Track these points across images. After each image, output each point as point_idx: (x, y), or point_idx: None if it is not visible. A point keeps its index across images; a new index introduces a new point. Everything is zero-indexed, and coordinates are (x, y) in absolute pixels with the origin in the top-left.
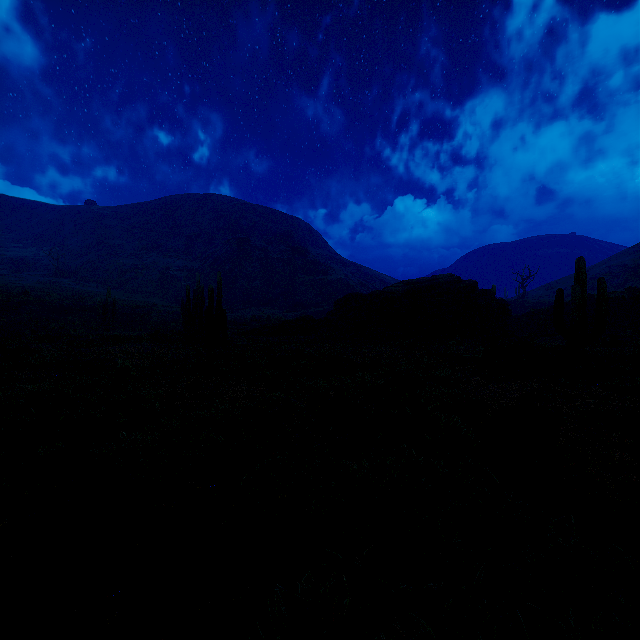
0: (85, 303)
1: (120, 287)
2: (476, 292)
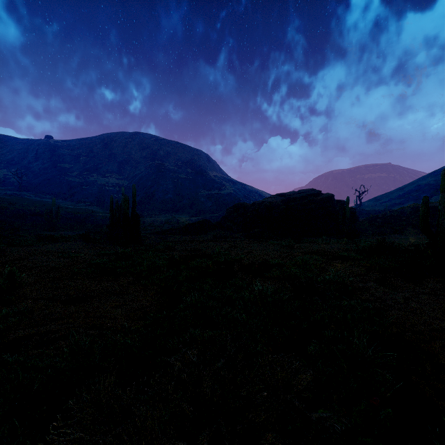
0: (37, 210)
1: (68, 198)
2: (333, 202)
